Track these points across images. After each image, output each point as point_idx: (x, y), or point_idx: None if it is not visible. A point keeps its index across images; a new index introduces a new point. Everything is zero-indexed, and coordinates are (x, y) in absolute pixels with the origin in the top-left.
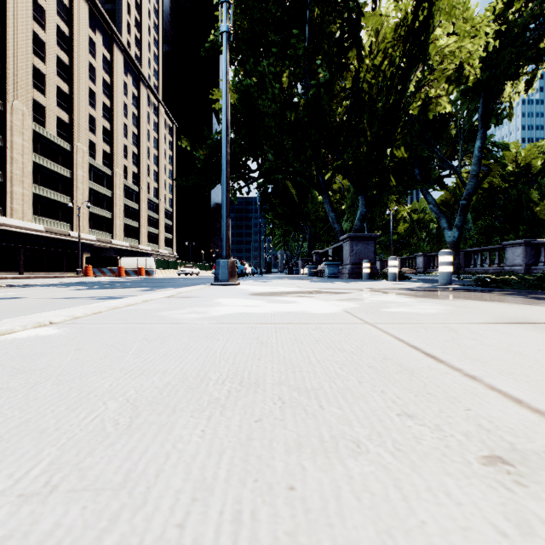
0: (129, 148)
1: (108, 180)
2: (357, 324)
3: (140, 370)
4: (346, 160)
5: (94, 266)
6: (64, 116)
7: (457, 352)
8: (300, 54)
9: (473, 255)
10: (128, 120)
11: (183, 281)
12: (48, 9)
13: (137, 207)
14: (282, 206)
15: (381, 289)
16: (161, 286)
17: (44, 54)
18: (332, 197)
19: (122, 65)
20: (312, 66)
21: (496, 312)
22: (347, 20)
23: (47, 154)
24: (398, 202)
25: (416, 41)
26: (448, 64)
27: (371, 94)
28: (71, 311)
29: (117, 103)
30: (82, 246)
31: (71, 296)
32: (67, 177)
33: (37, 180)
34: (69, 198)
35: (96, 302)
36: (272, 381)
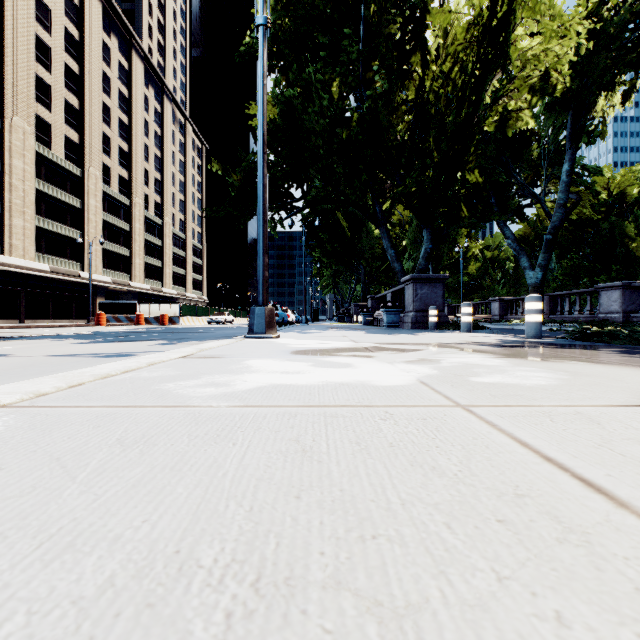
0: (151, 173)
1: (126, 212)
2: (444, 407)
3: (71, 534)
4: (408, 186)
5: (108, 313)
6: (73, 135)
7: (633, 475)
8: (353, 58)
9: (560, 300)
10: (149, 140)
11: (213, 331)
12: (54, 9)
13: (160, 243)
14: (331, 242)
15: (456, 345)
16: (184, 338)
17: (50, 62)
18: (391, 230)
19: (142, 75)
20: (367, 74)
21: (632, 384)
22: (410, 18)
23: (53, 180)
24: (469, 237)
25: (494, 42)
26: (531, 70)
27: (439, 106)
28: (40, 383)
29: (136, 120)
30: (94, 289)
31: (69, 353)
32: (77, 207)
33: (40, 210)
34: (79, 233)
35: (96, 362)
36: (322, 575)
